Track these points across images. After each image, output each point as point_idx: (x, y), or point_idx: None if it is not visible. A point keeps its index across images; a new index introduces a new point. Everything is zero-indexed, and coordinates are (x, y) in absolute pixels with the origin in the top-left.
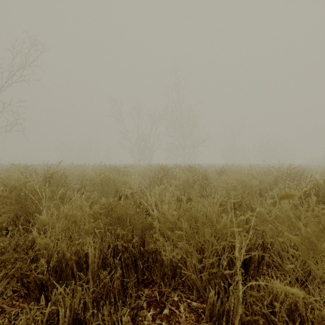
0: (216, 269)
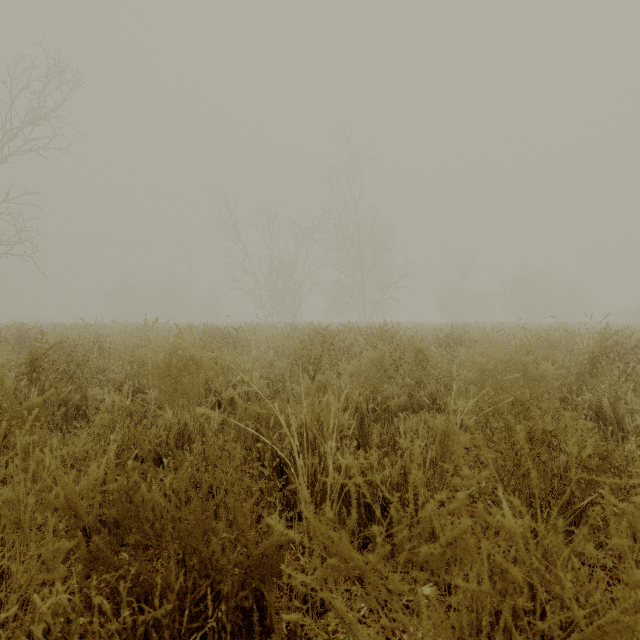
0: None
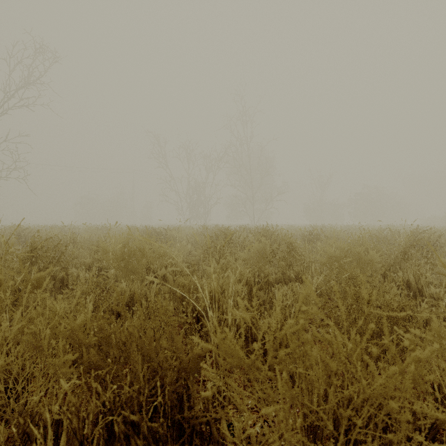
0: None
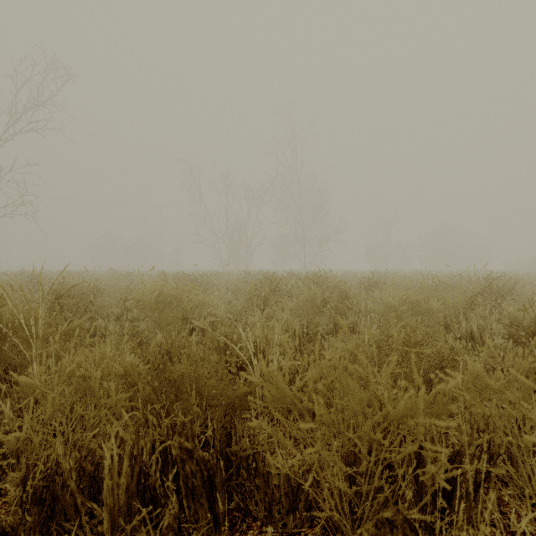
0: (390, 512)
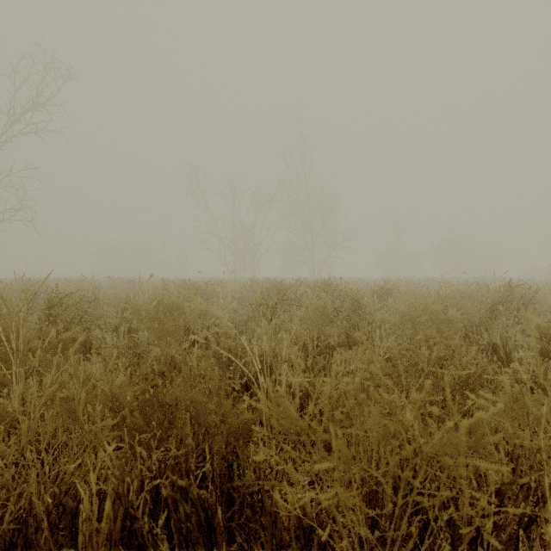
0: None
